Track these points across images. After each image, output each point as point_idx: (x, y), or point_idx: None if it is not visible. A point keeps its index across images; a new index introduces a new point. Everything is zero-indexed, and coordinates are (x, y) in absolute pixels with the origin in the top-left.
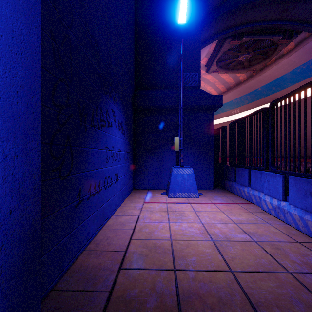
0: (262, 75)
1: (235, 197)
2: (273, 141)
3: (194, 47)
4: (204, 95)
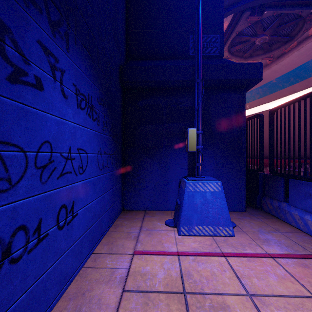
0: (278, 64)
1: (295, 232)
2: None
3: None
4: (232, 64)
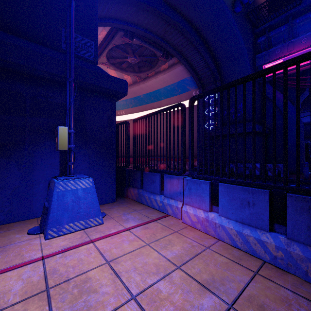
0: (144, 84)
1: (145, 209)
2: (193, 142)
3: (89, 3)
4: (105, 74)
